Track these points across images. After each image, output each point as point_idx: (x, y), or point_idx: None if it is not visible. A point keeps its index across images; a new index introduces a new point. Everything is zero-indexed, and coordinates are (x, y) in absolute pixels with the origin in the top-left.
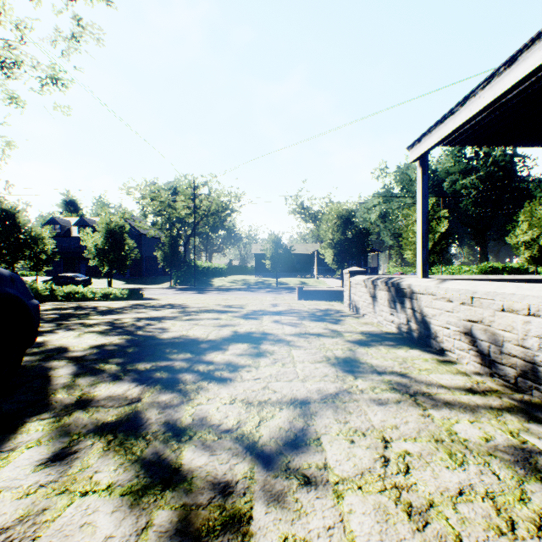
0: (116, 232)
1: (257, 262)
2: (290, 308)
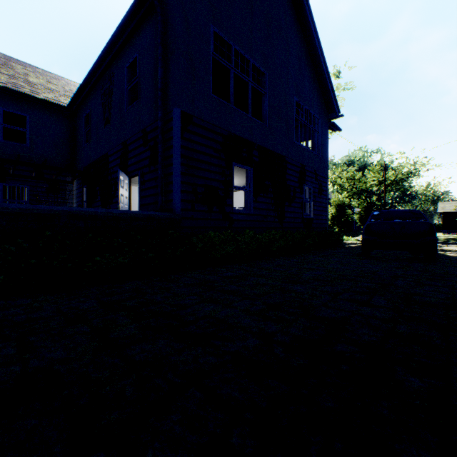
0: (341, 206)
1: (443, 219)
2: None
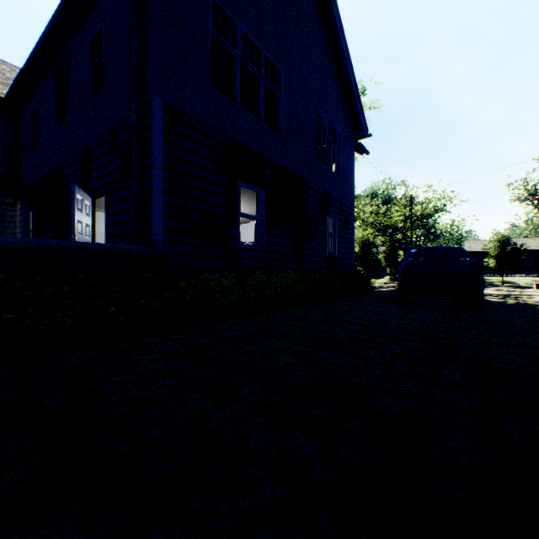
0: (366, 243)
1: None
2: (537, 291)
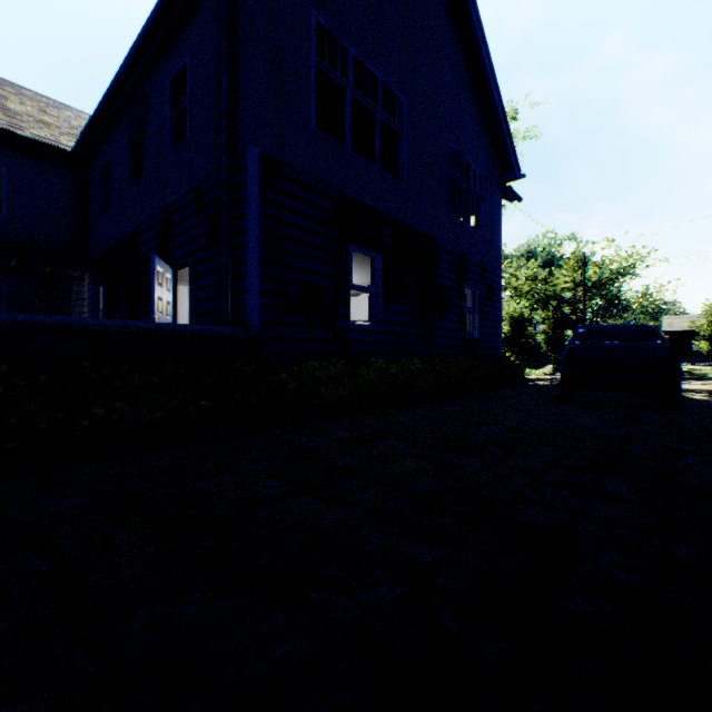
0: (519, 321)
1: (671, 342)
2: None
